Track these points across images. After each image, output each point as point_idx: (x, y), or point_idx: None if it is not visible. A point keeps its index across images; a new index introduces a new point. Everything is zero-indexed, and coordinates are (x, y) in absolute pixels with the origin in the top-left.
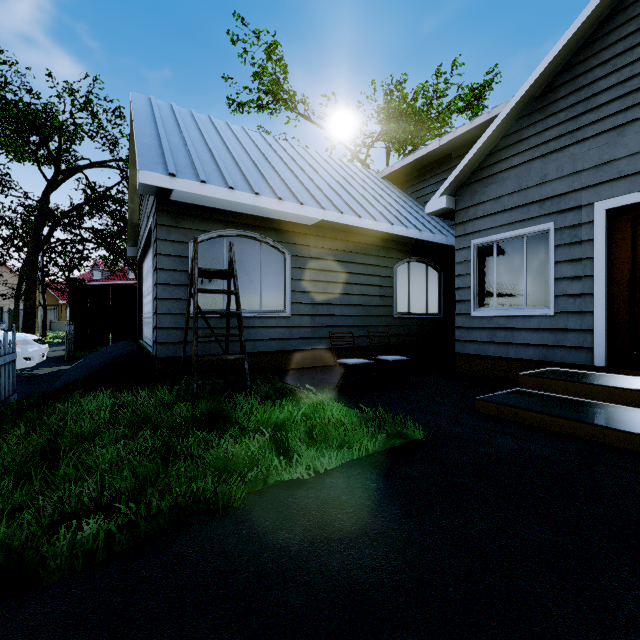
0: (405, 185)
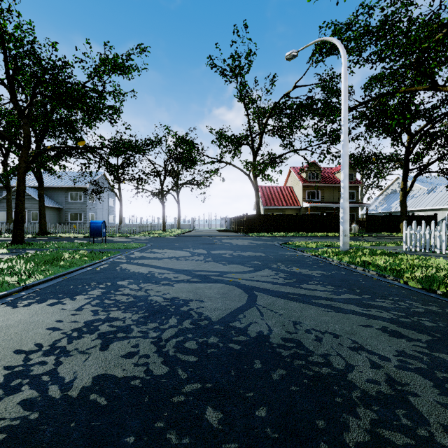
0: None
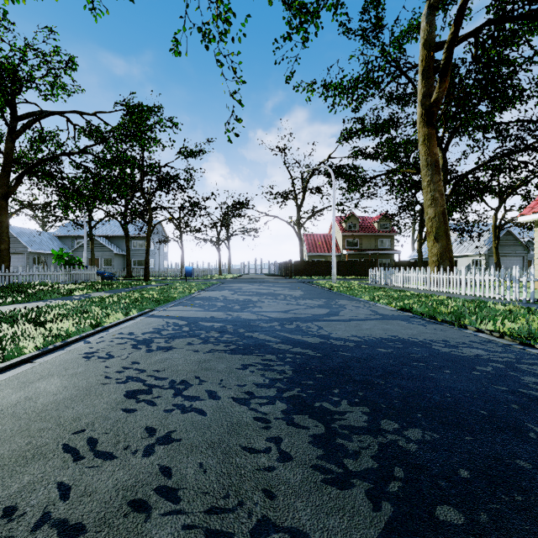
0: (60, 238)
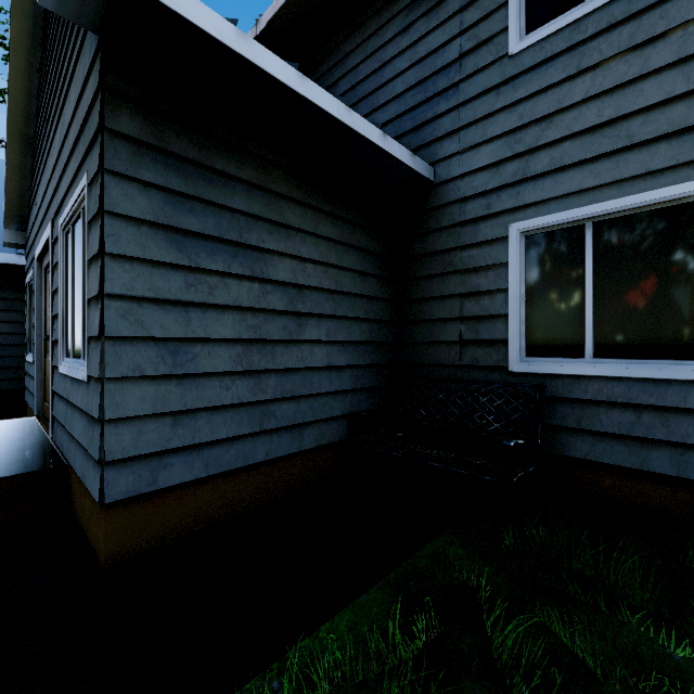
0: None
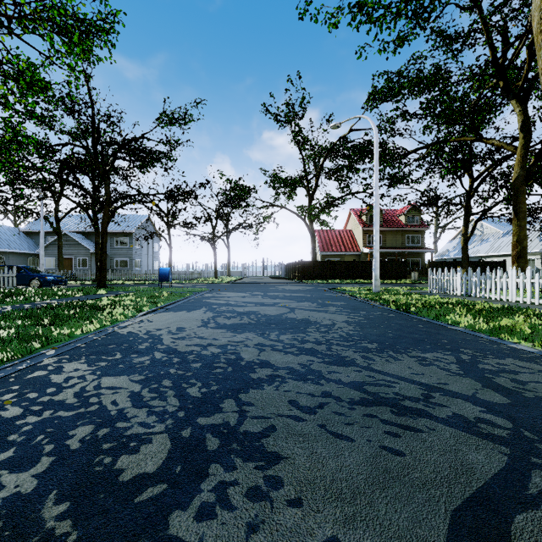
0: (29, 234)
